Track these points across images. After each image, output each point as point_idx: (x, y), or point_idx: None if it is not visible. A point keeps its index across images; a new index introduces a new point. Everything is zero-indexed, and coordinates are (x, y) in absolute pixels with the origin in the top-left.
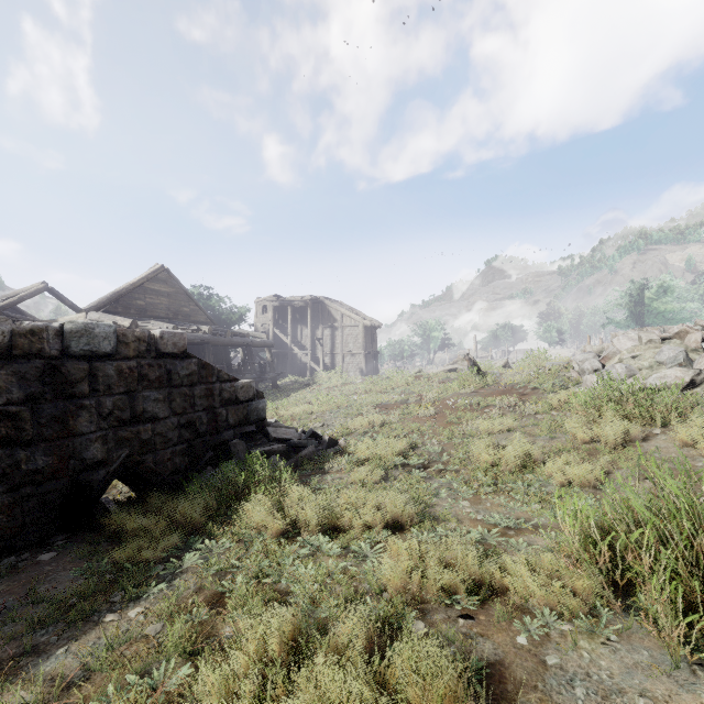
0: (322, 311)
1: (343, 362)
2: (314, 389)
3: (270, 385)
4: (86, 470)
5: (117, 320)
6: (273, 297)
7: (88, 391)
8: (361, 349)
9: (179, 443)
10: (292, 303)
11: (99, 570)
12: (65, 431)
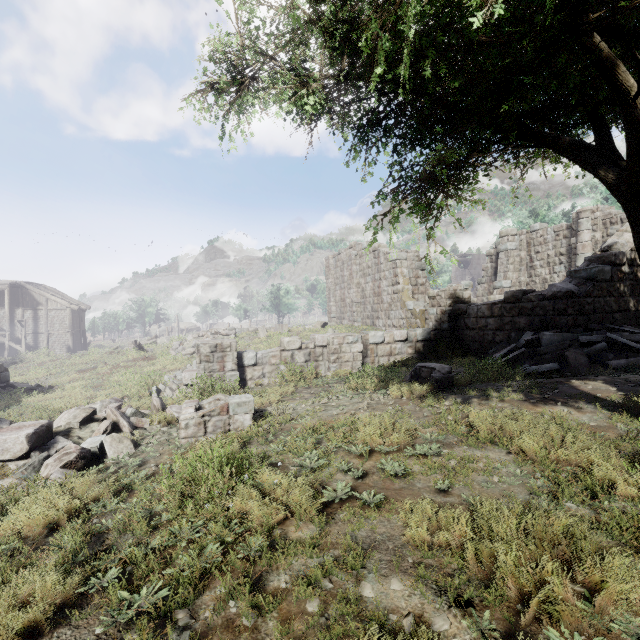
0: (23, 295)
1: (49, 340)
2: (23, 366)
3: None
4: None
5: None
6: None
7: None
8: (68, 329)
9: None
10: None
11: None
12: None
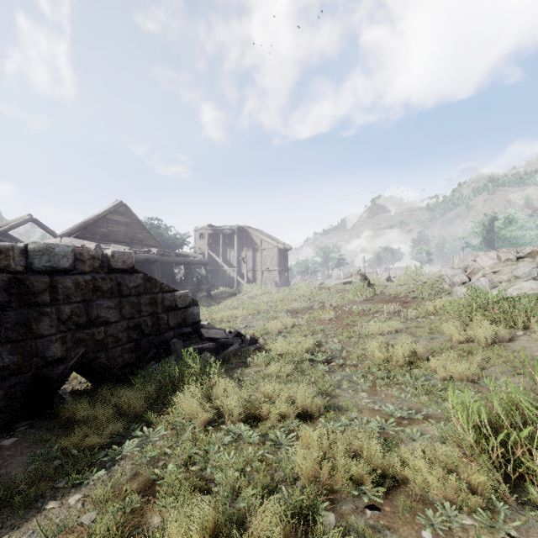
0: (246, 237)
1: (262, 276)
2: (239, 298)
3: (205, 294)
4: (47, 366)
5: (84, 244)
6: (208, 226)
7: (49, 300)
8: (276, 266)
9: (128, 342)
10: (222, 231)
11: (49, 456)
12: (29, 334)
